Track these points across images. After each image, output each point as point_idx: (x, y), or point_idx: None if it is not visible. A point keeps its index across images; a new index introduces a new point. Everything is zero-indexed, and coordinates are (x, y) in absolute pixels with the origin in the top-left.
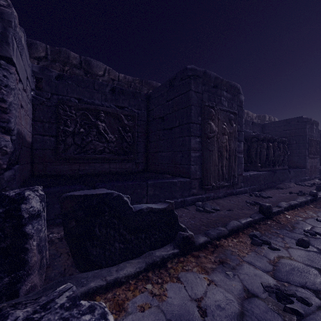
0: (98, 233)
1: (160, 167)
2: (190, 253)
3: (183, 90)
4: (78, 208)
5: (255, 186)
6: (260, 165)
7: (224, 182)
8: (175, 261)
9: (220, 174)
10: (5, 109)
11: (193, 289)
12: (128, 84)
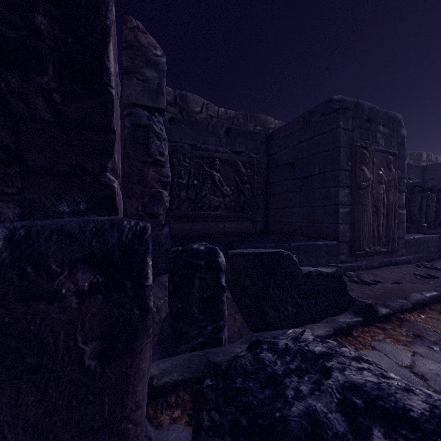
0: (272, 294)
1: (288, 227)
2: (373, 324)
3: (326, 127)
4: (251, 267)
5: (421, 254)
6: (427, 225)
7: (380, 247)
8: (360, 330)
9: (376, 236)
10: (164, 163)
11: (396, 357)
12: (229, 121)
